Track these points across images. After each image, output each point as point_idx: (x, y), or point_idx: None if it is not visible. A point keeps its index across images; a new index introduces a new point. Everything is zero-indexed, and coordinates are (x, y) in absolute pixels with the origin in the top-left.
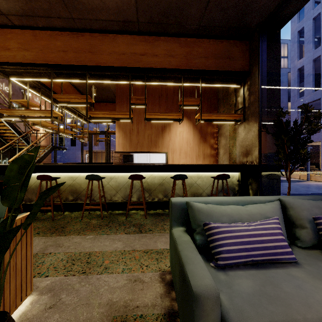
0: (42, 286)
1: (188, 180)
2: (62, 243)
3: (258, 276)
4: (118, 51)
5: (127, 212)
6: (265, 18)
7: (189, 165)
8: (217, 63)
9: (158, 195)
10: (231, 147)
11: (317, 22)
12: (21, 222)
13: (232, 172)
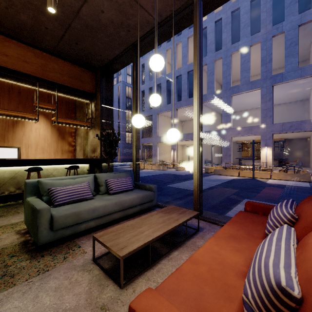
0: None
1: (45, 172)
2: None
3: (74, 205)
4: None
5: None
6: (103, 65)
7: (45, 159)
8: (71, 81)
9: (9, 188)
10: (84, 145)
11: None
12: None
13: (83, 164)
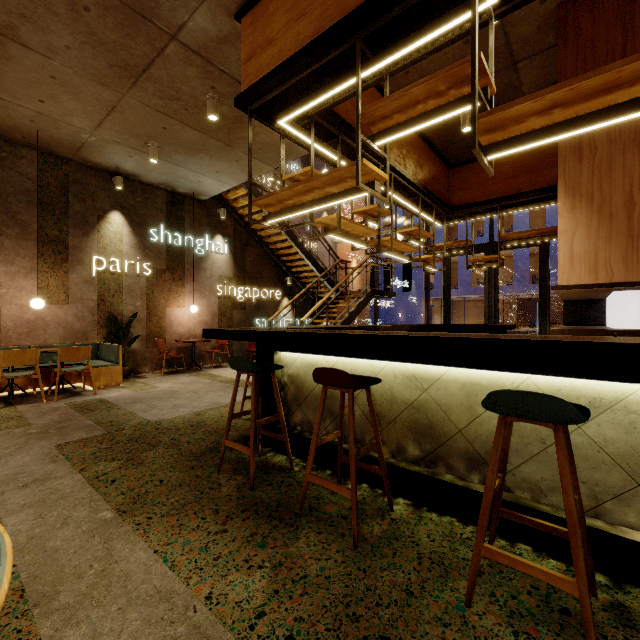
0: None
1: None
2: None
3: None
4: None
5: None
6: None
7: None
8: None
9: None
10: None
11: None
12: None
13: None
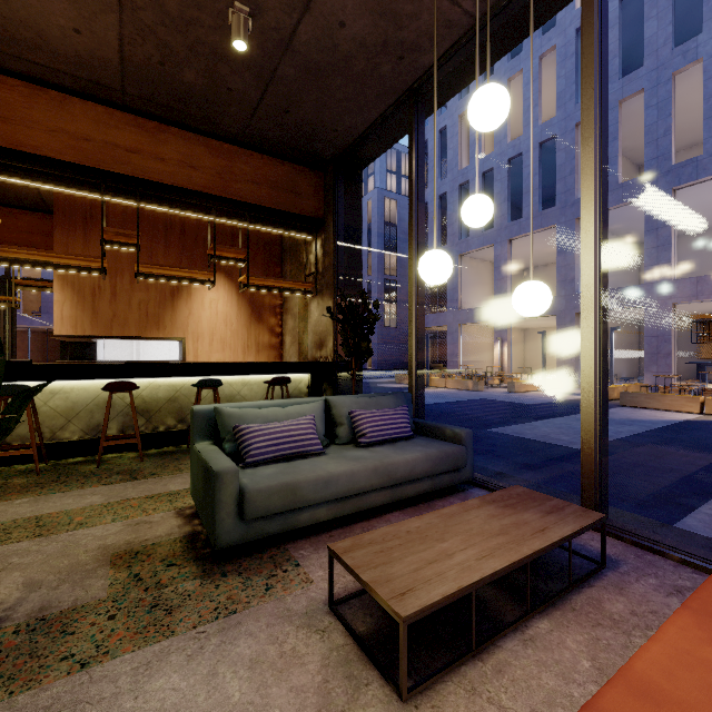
0: None
1: (226, 390)
2: None
3: (284, 465)
4: (73, 131)
5: (100, 453)
6: (340, 152)
7: (227, 363)
8: (274, 196)
9: (167, 420)
10: (301, 333)
11: (444, 139)
12: None
13: (298, 374)
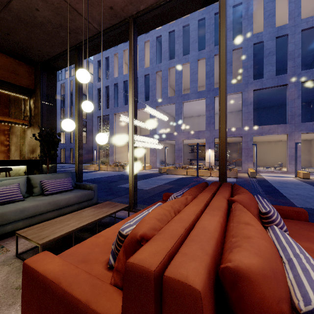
0: None
1: None
2: None
3: None
4: None
5: None
6: (43, 60)
7: None
8: (1, 73)
9: None
10: (21, 145)
11: (108, 62)
12: None
13: (18, 166)
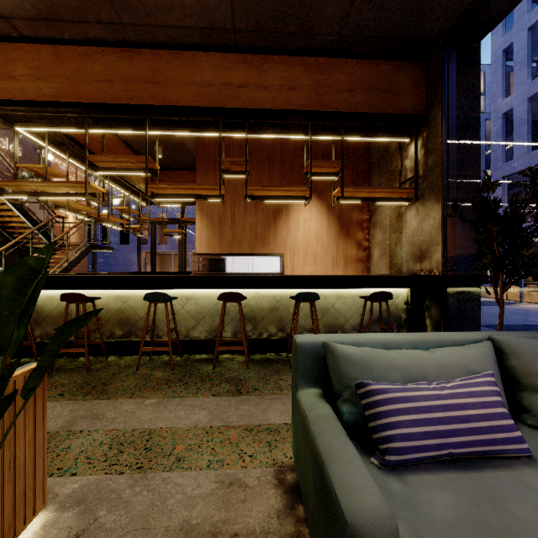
0: (64, 493)
1: (321, 303)
2: (103, 413)
3: (464, 485)
4: (200, 80)
5: (215, 357)
6: (454, 21)
7: (323, 276)
8: (369, 100)
9: (269, 328)
10: (393, 245)
11: (535, 35)
12: (25, 379)
13: (395, 288)
